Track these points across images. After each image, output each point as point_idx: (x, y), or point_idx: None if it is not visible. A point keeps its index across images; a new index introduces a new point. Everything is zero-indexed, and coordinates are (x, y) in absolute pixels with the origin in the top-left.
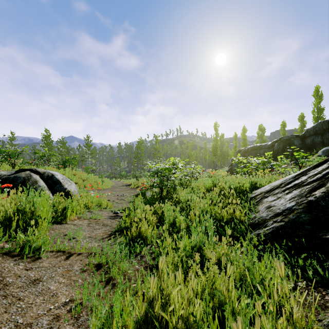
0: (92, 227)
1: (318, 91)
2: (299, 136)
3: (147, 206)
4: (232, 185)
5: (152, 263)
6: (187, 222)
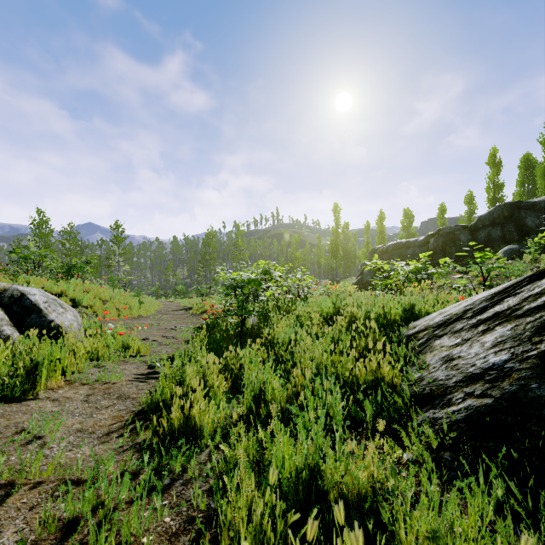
0: (92, 404)
1: (495, 156)
2: (467, 228)
3: (209, 356)
4: (371, 313)
5: (199, 526)
6: (289, 392)
